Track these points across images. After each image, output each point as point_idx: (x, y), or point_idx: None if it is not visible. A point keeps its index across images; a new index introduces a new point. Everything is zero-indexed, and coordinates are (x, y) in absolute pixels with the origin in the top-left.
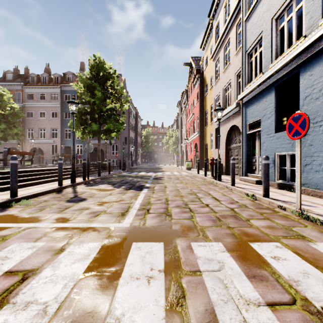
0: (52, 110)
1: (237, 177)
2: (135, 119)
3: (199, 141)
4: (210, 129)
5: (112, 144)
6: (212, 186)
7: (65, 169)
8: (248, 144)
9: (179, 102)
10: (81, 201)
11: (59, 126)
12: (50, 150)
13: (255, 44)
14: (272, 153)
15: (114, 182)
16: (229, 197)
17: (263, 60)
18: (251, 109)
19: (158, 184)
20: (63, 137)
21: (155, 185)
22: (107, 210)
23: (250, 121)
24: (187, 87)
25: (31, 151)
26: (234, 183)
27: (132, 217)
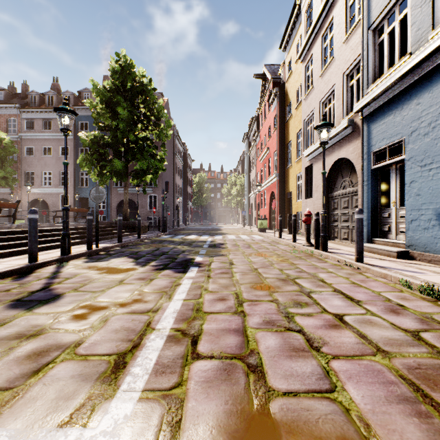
0: (62, 144)
1: (349, 244)
2: (182, 160)
3: (278, 188)
4: (295, 169)
5: (149, 193)
6: (315, 261)
7: None
8: (374, 187)
9: (246, 134)
10: (43, 302)
11: (71, 168)
12: (59, 203)
13: (391, 8)
14: (436, 200)
15: (142, 253)
16: (370, 289)
17: (411, 30)
18: (381, 124)
19: (218, 257)
20: (78, 184)
21: (211, 259)
22: (84, 340)
23: (380, 146)
24: (259, 110)
25: (31, 204)
26: (363, 257)
27: (142, 380)
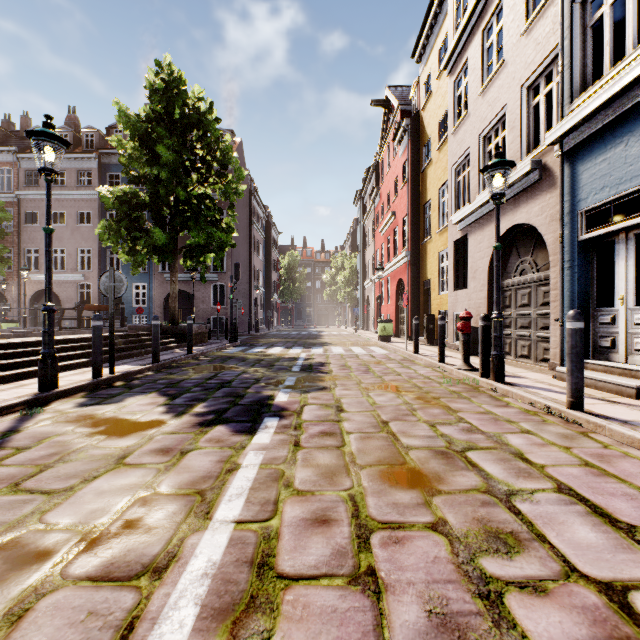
0: (81, 207)
1: (534, 367)
2: (264, 232)
3: (409, 274)
4: (437, 244)
5: (213, 282)
6: (489, 404)
7: (64, 342)
8: (583, 272)
9: (359, 192)
10: None
11: (95, 244)
12: (76, 296)
13: None
14: None
15: (186, 384)
16: (632, 484)
17: None
18: (599, 162)
19: (315, 393)
20: (105, 267)
21: (304, 398)
22: None
23: (596, 201)
24: (379, 155)
25: (34, 297)
26: (583, 400)
27: None
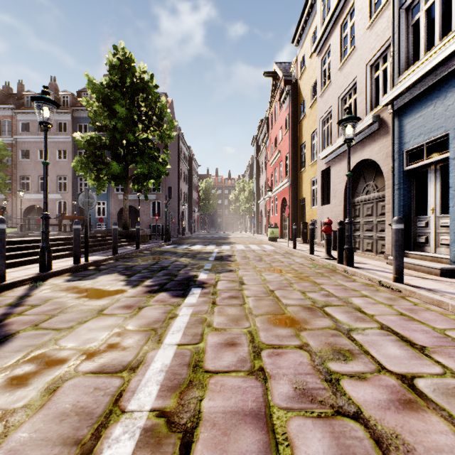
0: (59, 147)
1: (374, 257)
2: (188, 165)
3: (290, 194)
4: (310, 173)
5: (152, 200)
6: (342, 280)
7: (52, 241)
8: (407, 191)
9: (255, 137)
10: None
11: (69, 173)
12: (56, 210)
13: None
14: None
15: (137, 268)
16: (428, 325)
17: None
18: (417, 117)
19: (225, 273)
20: (76, 190)
21: (218, 277)
22: None
23: (415, 144)
24: (269, 111)
25: (26, 211)
26: (403, 276)
27: None
